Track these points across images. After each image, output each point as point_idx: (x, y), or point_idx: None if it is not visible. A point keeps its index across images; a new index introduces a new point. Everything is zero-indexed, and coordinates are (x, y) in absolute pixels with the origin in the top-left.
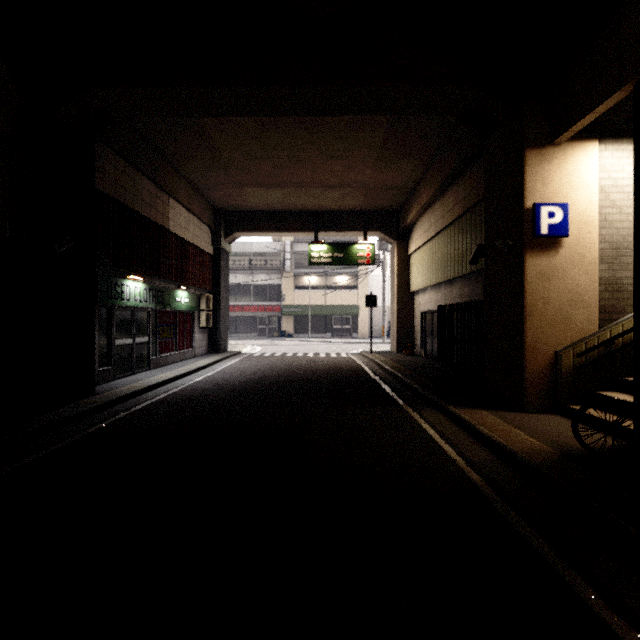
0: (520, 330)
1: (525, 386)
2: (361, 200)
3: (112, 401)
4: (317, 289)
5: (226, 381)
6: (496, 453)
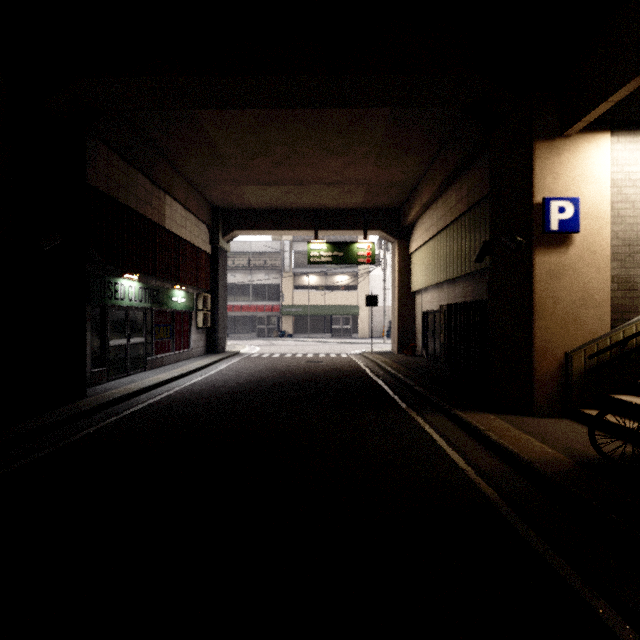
0: (529, 330)
1: (534, 389)
2: (361, 198)
3: (103, 404)
4: (317, 289)
5: (223, 383)
6: (507, 461)
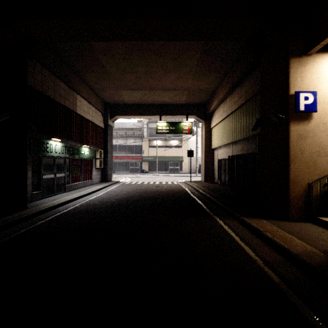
0: (286, 170)
1: (290, 205)
2: (185, 98)
3: (35, 213)
4: (161, 147)
5: (108, 199)
6: (281, 254)
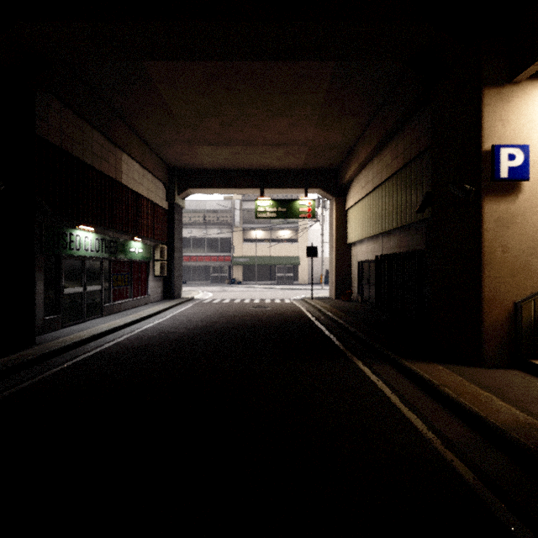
0: (477, 280)
1: (483, 339)
2: (303, 159)
3: (48, 354)
4: (263, 242)
5: (174, 329)
6: (473, 426)
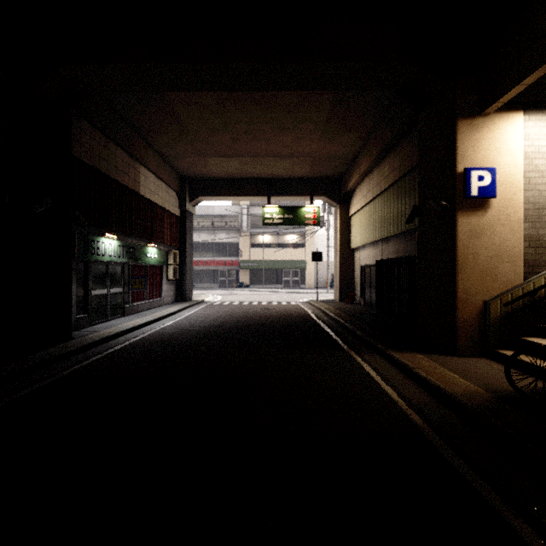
0: (452, 282)
1: (457, 332)
2: (308, 168)
3: (86, 345)
4: (270, 246)
5: (190, 327)
6: (434, 395)
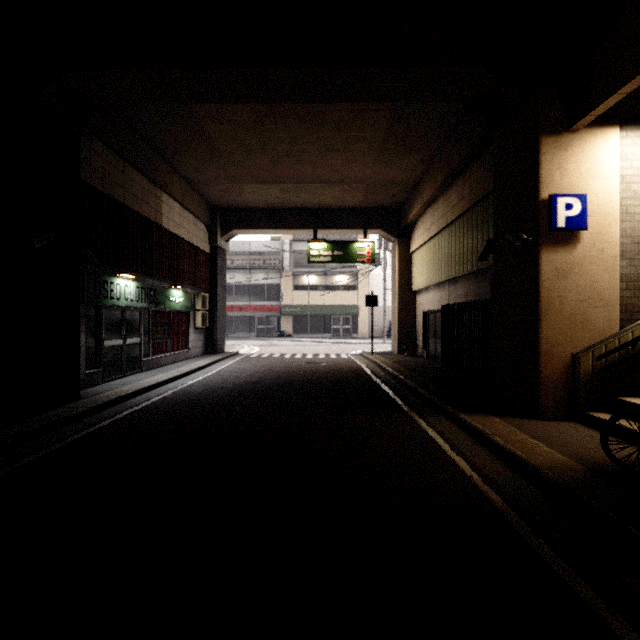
0: (535, 331)
1: (540, 391)
2: (362, 196)
3: (97, 407)
4: (316, 289)
5: (221, 384)
6: (515, 468)
